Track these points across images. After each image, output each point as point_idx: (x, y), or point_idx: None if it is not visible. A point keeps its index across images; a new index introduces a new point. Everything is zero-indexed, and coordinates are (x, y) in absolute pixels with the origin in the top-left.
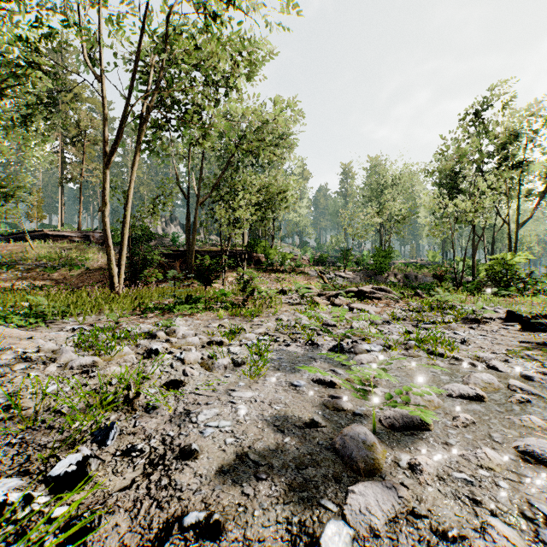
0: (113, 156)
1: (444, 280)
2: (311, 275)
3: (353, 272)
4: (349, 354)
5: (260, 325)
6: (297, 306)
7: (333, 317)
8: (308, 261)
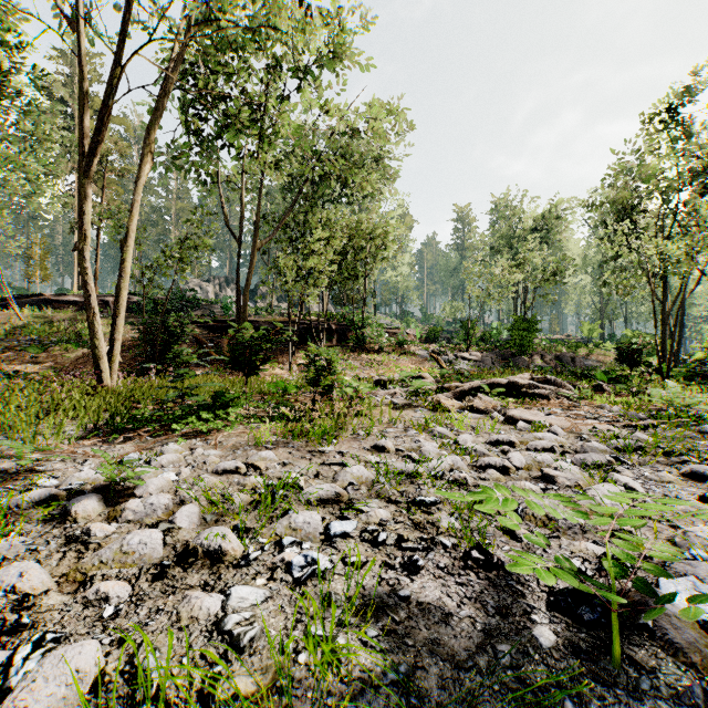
0: (95, 157)
1: (636, 365)
2: (420, 357)
3: (480, 352)
4: (644, 645)
5: (338, 465)
6: (408, 411)
7: (487, 442)
8: (413, 336)
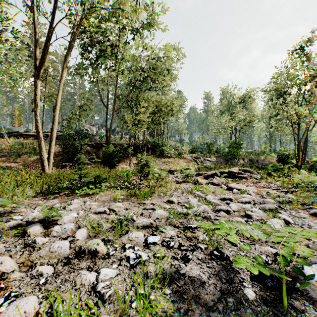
0: (41, 69)
1: (286, 163)
2: (188, 159)
3: (215, 157)
4: (297, 298)
5: (151, 209)
6: (183, 184)
7: (219, 198)
8: (185, 150)
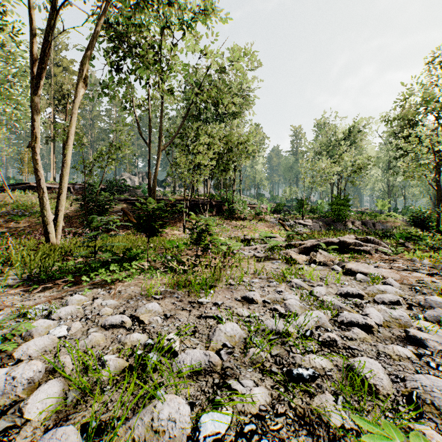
0: (42, 80)
1: (425, 228)
2: (271, 222)
3: (311, 219)
4: None
5: (213, 319)
6: (267, 263)
7: (338, 293)
8: (266, 209)
